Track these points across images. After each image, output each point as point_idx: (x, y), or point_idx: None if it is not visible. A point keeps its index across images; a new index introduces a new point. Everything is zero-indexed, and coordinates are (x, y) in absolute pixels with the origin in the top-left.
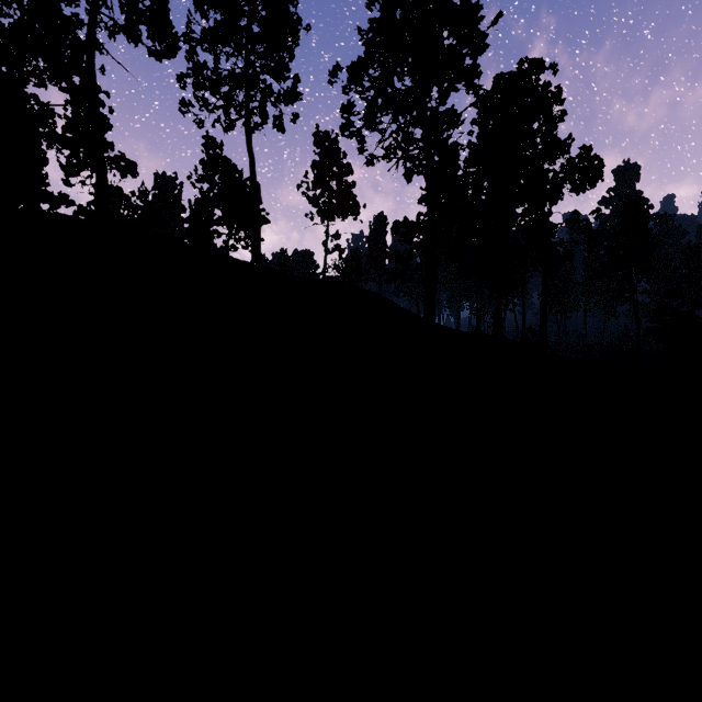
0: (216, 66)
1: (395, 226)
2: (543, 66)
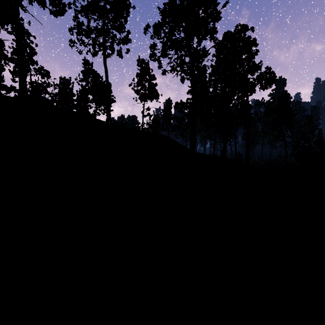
0: (88, 24)
1: (176, 104)
2: (247, 28)
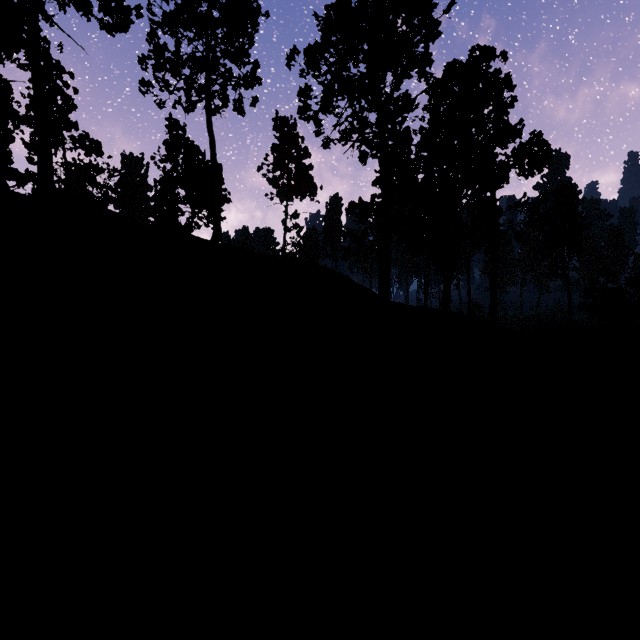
0: (177, 49)
1: (350, 207)
2: (494, 53)
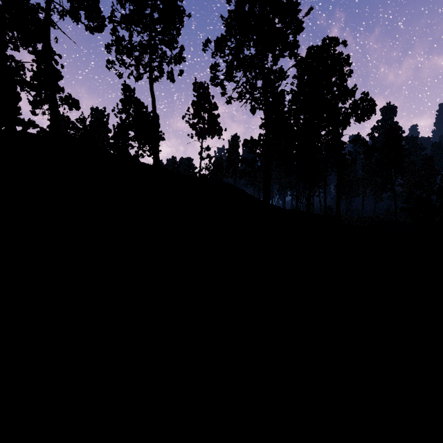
0: (130, 39)
1: (245, 142)
2: (338, 42)
